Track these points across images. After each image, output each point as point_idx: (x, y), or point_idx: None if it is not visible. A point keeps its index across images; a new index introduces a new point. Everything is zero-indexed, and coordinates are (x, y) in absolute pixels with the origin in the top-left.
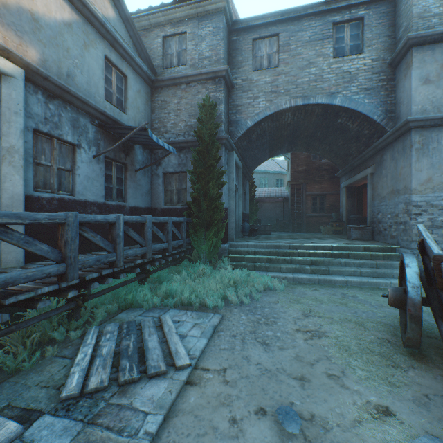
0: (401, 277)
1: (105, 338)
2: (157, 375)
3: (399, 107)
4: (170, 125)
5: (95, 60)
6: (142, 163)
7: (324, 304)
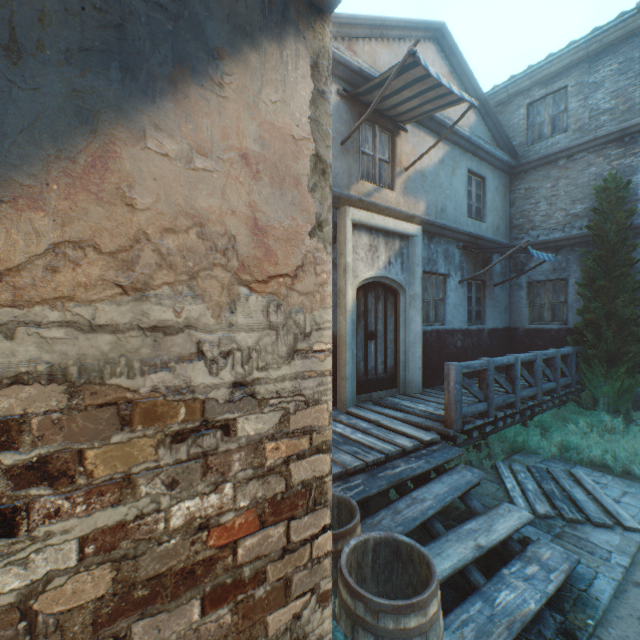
0: None
1: (520, 475)
2: (601, 526)
3: None
4: (539, 219)
5: (459, 181)
6: (500, 273)
7: None
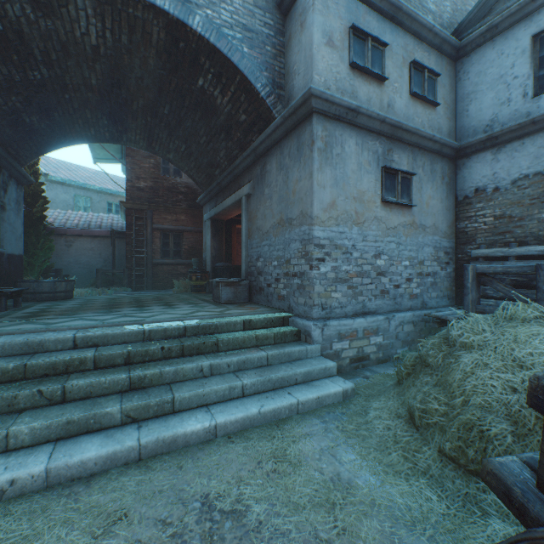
0: None
1: None
2: None
3: (292, 80)
4: None
5: None
6: None
7: None
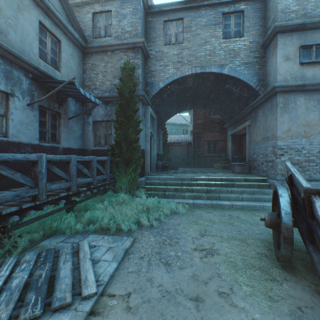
0: (273, 203)
1: (20, 268)
2: (62, 307)
3: (268, 77)
4: (99, 83)
5: (29, 23)
6: (75, 112)
7: (216, 224)
